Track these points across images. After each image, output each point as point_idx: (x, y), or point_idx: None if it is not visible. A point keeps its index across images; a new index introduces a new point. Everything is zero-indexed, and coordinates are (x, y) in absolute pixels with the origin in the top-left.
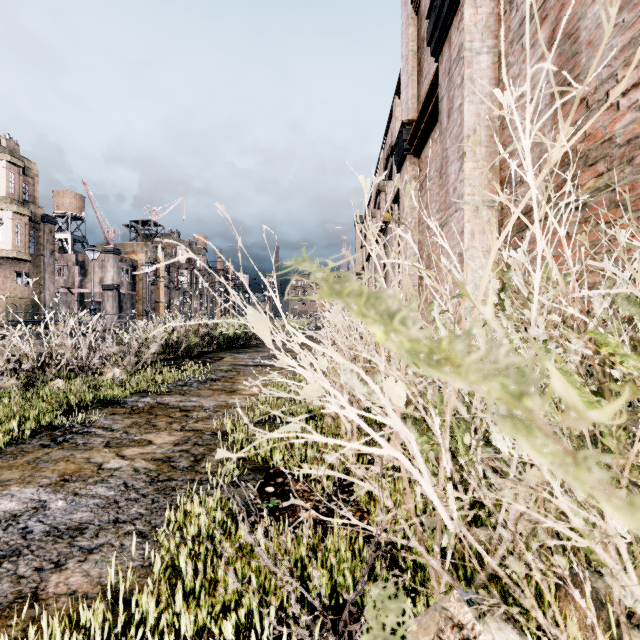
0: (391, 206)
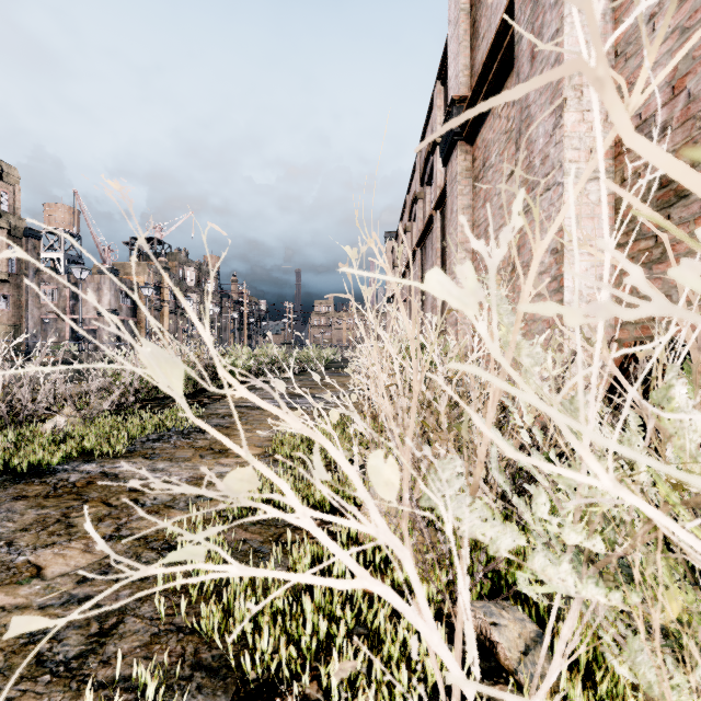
0: (432, 214)
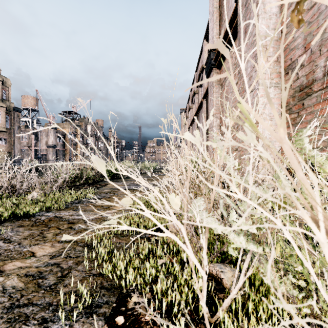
0: (202, 100)
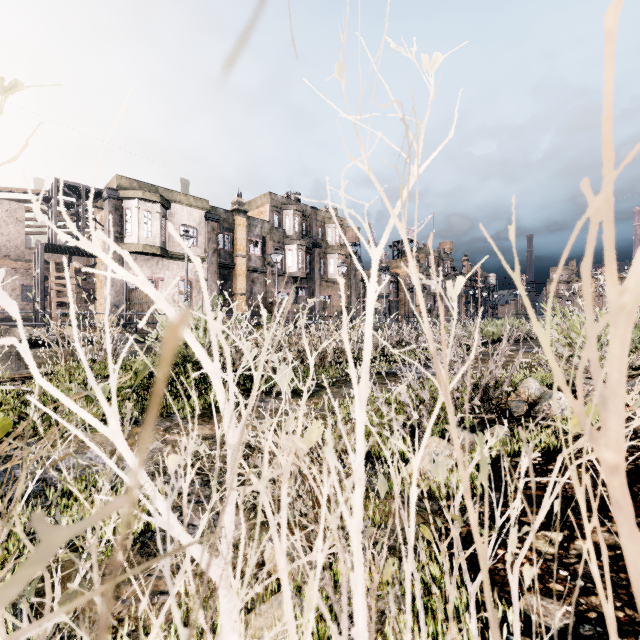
0: None
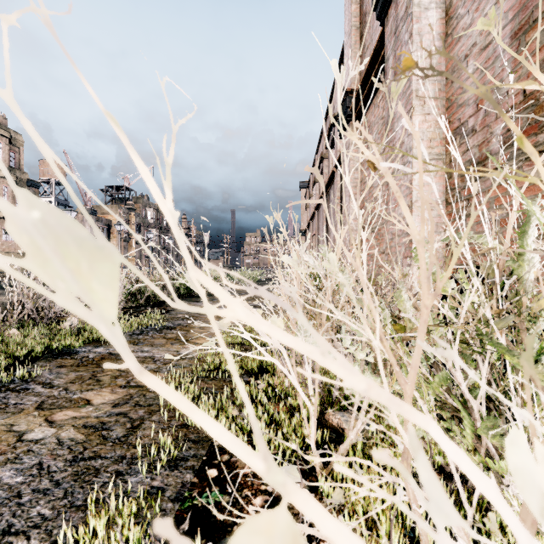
0: (333, 170)
